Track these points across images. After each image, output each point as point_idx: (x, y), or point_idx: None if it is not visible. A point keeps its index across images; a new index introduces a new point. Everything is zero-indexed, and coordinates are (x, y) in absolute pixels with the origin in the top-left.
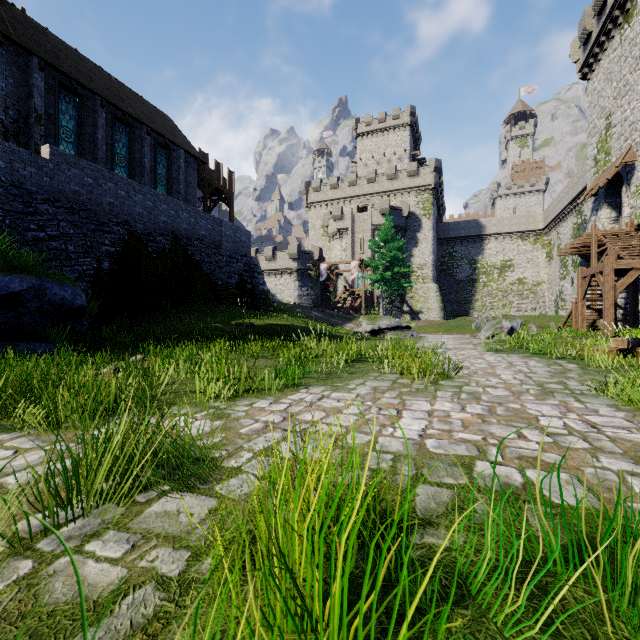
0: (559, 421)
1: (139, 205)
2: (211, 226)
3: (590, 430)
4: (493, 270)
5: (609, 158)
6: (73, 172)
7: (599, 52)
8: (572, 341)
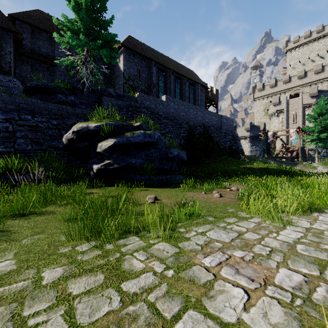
0: None
1: (191, 114)
2: (217, 119)
3: None
4: None
5: None
6: (171, 104)
7: None
8: None
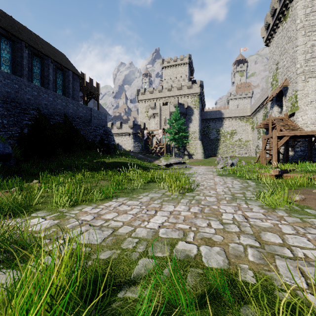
0: (231, 215)
1: (45, 100)
2: (85, 111)
3: (243, 220)
4: (227, 134)
5: (277, 83)
6: (7, 81)
7: (273, 33)
8: (257, 170)
